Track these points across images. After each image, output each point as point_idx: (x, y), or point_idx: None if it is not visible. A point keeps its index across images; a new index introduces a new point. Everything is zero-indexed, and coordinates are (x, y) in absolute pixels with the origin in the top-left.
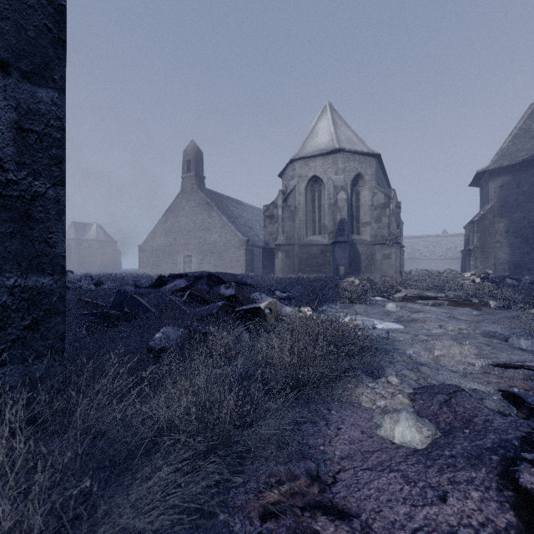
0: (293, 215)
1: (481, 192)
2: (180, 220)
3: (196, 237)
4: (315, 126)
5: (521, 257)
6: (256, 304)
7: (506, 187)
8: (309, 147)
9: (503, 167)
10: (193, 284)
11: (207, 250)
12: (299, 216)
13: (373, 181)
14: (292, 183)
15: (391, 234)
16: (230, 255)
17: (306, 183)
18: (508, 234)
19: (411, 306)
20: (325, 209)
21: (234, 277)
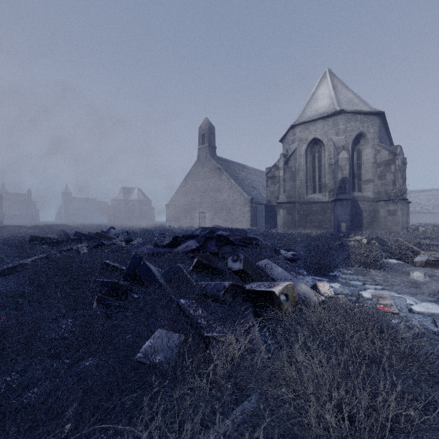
0: (293, 176)
1: None
2: (197, 183)
3: (209, 197)
4: (315, 92)
5: None
6: (268, 287)
7: None
8: (310, 112)
9: None
10: (204, 244)
11: (218, 208)
12: (299, 176)
13: (376, 139)
14: (293, 146)
15: (397, 191)
16: (237, 212)
17: (306, 145)
18: None
19: None
20: (326, 168)
21: (241, 233)
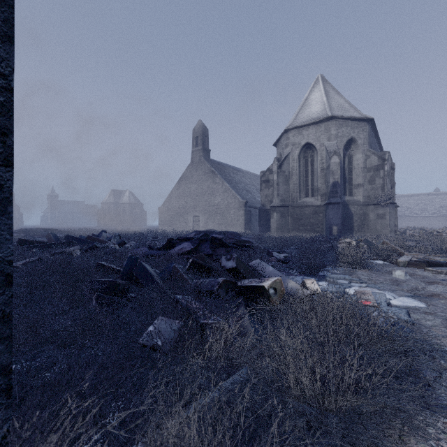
0: (287, 180)
1: None
2: (190, 186)
3: (203, 200)
4: (308, 97)
5: None
6: (259, 282)
7: None
8: (302, 117)
9: None
10: (198, 246)
11: (212, 211)
12: (292, 180)
13: (366, 144)
14: (286, 150)
15: (385, 195)
16: (231, 215)
17: (299, 150)
18: None
19: (421, 273)
20: (318, 172)
21: (235, 236)
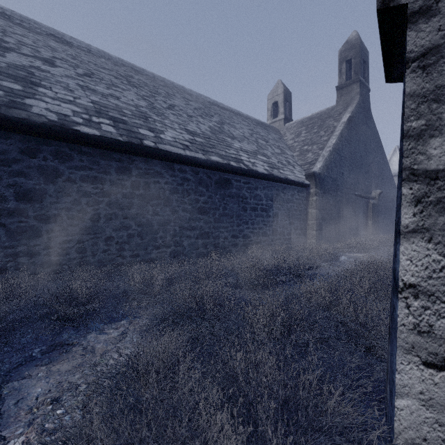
0: None
1: None
2: None
3: None
4: (390, 160)
5: None
6: None
7: None
8: None
9: None
10: None
11: None
12: None
13: None
14: None
15: None
16: None
17: None
18: None
19: None
20: None
21: None
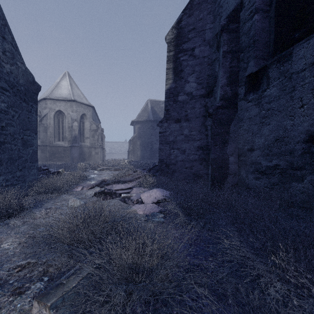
0: (46, 129)
1: (134, 128)
2: None
3: None
4: (60, 82)
5: (144, 154)
6: (57, 170)
7: (140, 128)
8: (56, 94)
9: (139, 121)
10: None
11: None
12: (50, 130)
13: (91, 118)
14: (45, 111)
15: (99, 143)
16: None
17: (54, 113)
18: (141, 146)
19: (103, 171)
20: (66, 128)
21: None
